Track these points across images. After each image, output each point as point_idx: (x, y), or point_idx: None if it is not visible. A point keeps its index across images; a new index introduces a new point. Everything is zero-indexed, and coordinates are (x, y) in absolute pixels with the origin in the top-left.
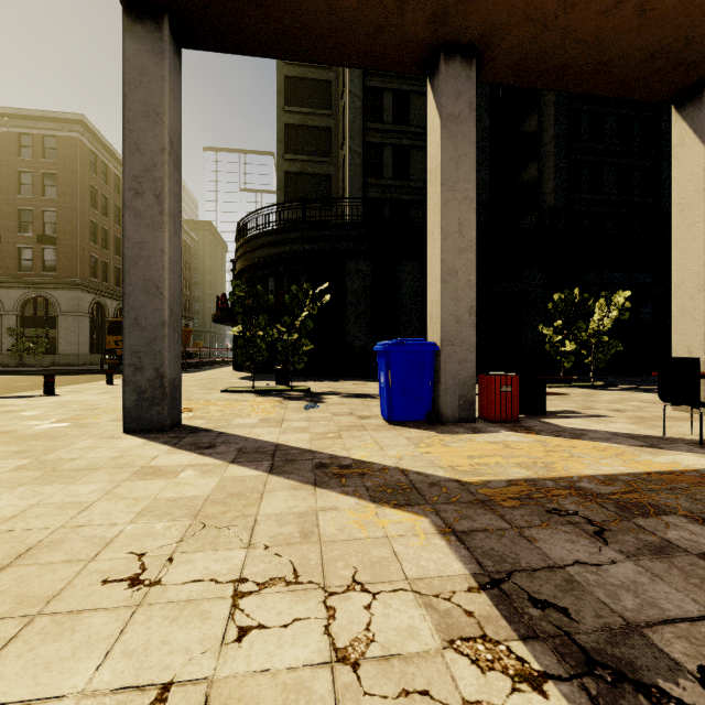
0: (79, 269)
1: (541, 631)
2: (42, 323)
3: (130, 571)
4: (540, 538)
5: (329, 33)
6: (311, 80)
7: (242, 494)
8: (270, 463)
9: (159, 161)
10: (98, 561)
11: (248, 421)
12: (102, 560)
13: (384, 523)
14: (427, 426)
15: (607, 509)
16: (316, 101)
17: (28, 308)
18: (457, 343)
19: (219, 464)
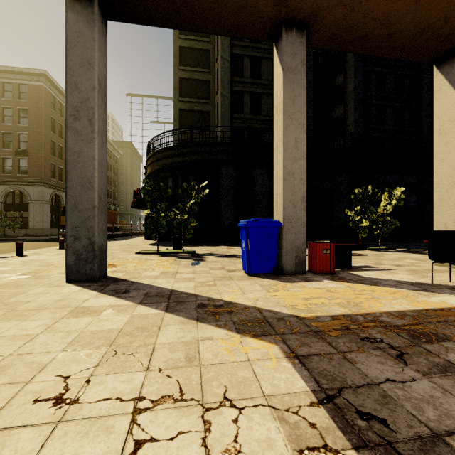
0: (43, 172)
1: (368, 441)
2: (18, 208)
3: (56, 391)
4: (358, 360)
5: (208, 11)
6: (196, 49)
7: (145, 327)
8: (166, 304)
9: (91, 96)
10: (33, 383)
11: (153, 273)
12: (37, 382)
13: (247, 350)
14: (274, 277)
15: (403, 337)
16: (200, 63)
17: (9, 198)
18: (294, 221)
19: (131, 305)
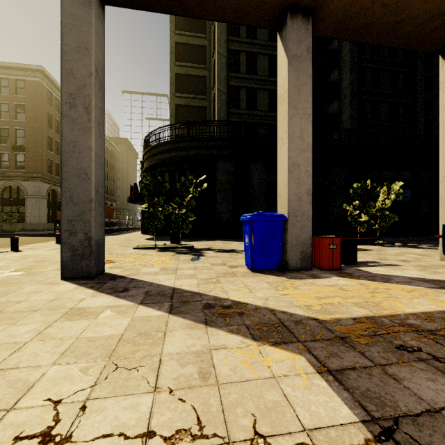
0: (40, 167)
1: None
2: (15, 203)
3: (43, 423)
4: (403, 376)
5: None
6: (192, 45)
7: (149, 333)
8: (169, 304)
9: (87, 83)
10: (16, 411)
11: (152, 270)
12: (20, 409)
13: (269, 362)
14: (279, 273)
15: (442, 345)
16: (196, 59)
17: (6, 193)
18: (299, 214)
19: (131, 305)
